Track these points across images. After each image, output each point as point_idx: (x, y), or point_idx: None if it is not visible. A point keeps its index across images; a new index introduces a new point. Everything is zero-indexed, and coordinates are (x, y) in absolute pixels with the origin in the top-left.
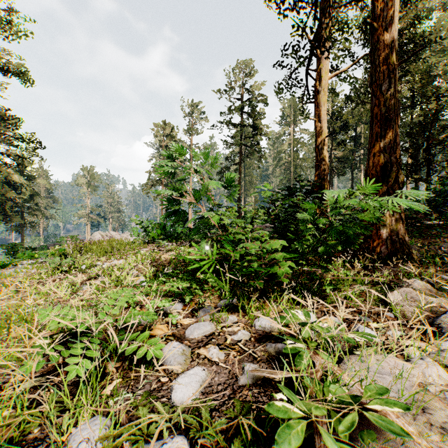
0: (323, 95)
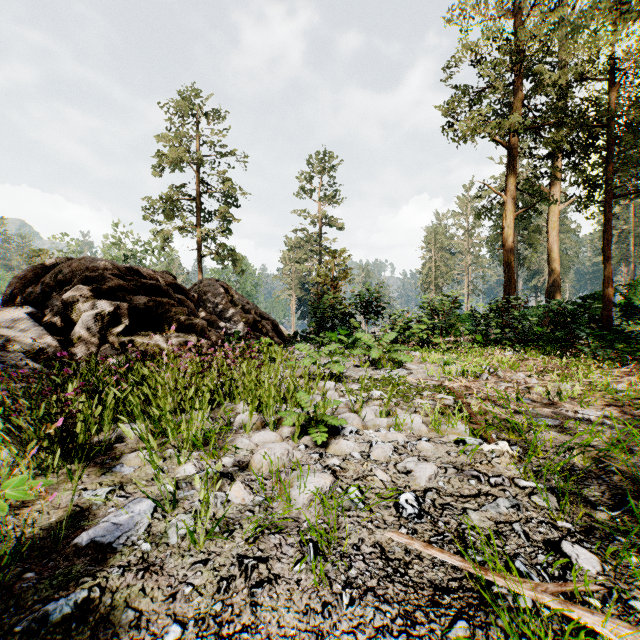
0: (552, 223)
